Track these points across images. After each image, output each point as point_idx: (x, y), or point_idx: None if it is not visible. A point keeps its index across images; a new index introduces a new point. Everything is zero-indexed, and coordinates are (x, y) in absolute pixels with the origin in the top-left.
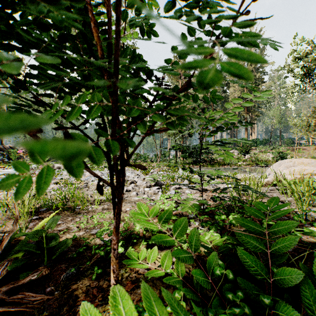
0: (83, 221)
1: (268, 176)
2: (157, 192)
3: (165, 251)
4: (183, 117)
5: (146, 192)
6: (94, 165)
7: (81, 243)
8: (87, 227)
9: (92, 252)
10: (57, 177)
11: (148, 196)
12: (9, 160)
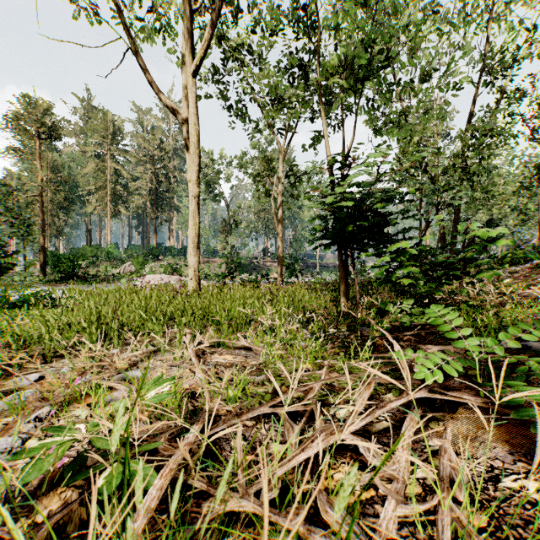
0: None
1: None
2: None
3: None
4: None
5: None
6: None
7: None
8: None
9: None
10: None
11: None
12: None
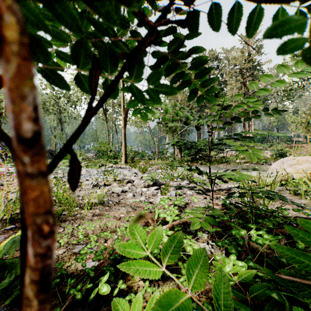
0: (67, 232)
1: (272, 174)
2: (156, 194)
3: (168, 284)
4: (212, 79)
5: (144, 193)
6: (89, 163)
7: (57, 269)
8: (70, 242)
9: (66, 289)
10: (50, 175)
11: (146, 198)
12: (7, 158)
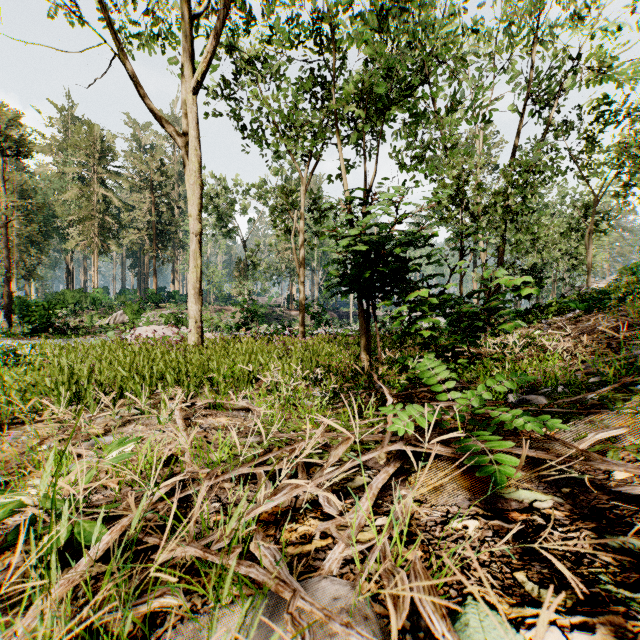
0: None
1: None
2: None
3: None
4: None
5: None
6: None
7: None
8: None
9: None
10: None
11: None
12: None
